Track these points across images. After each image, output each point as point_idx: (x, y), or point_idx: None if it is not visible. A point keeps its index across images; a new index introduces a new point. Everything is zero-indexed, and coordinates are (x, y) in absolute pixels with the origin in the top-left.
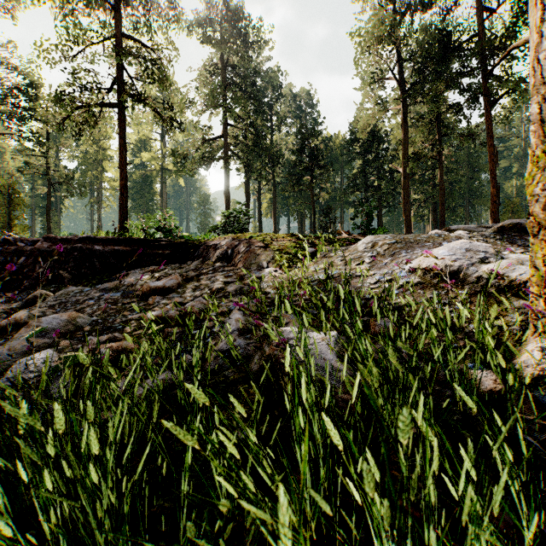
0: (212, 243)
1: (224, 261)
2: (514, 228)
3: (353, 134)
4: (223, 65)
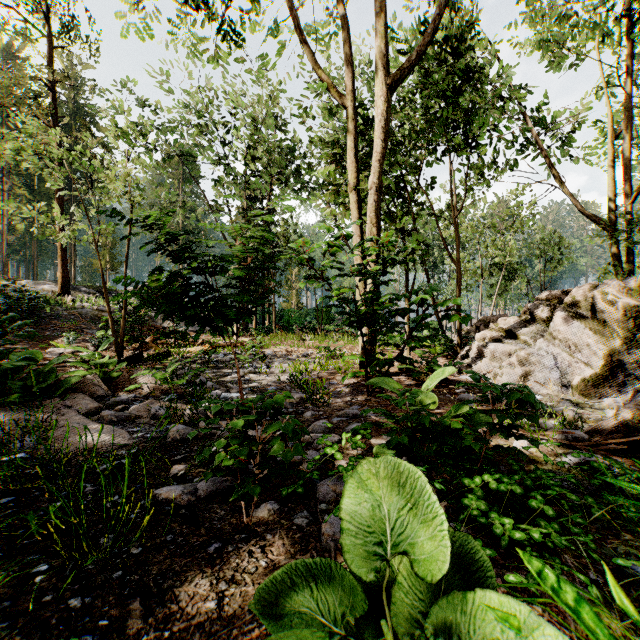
0: None
1: None
2: None
3: None
4: None
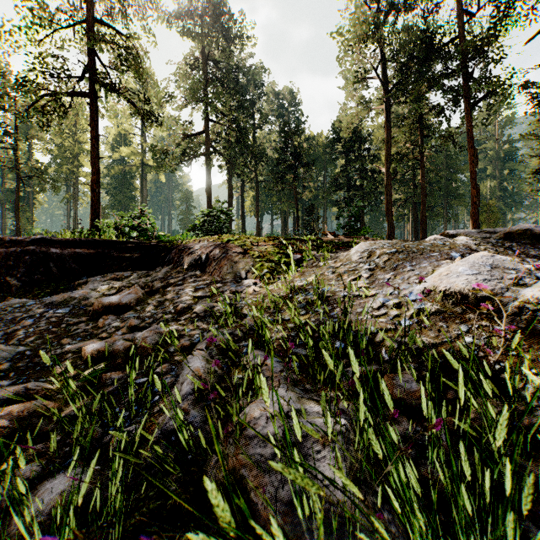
0: (185, 247)
1: (197, 268)
2: (524, 234)
3: (336, 133)
4: (204, 59)
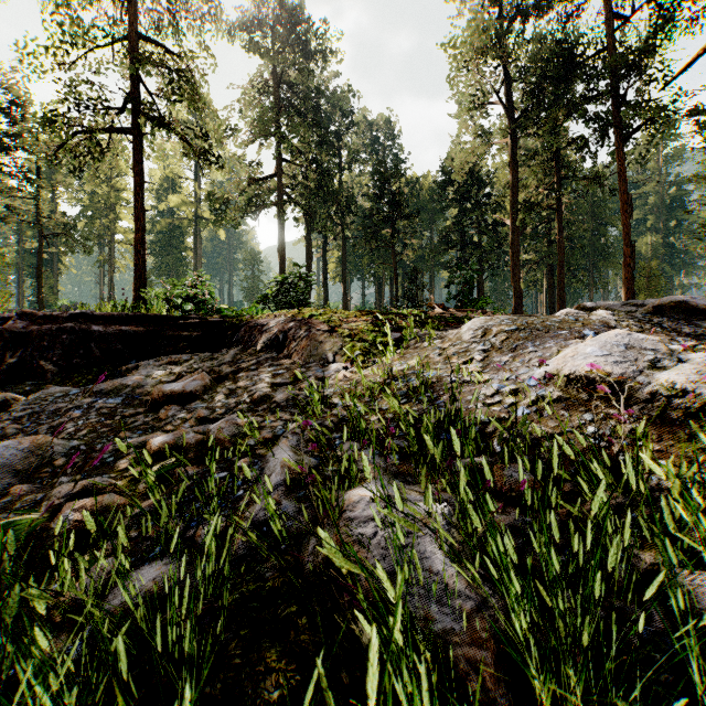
0: (258, 323)
1: (274, 350)
2: (677, 308)
3: (447, 175)
4: (276, 81)
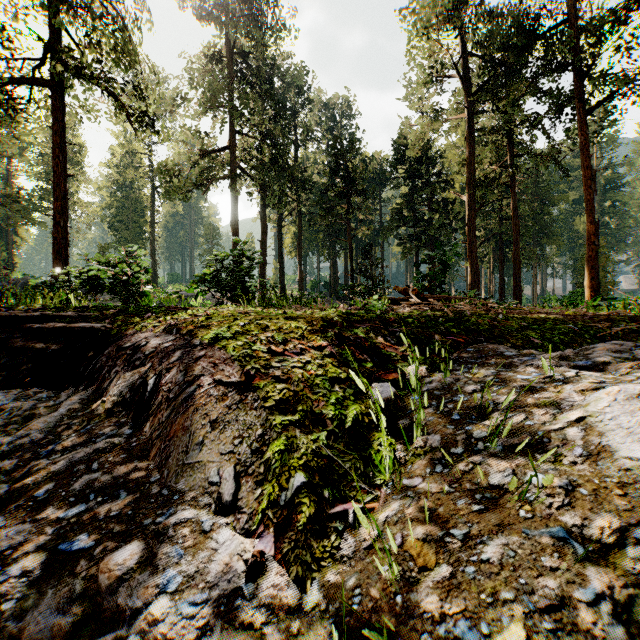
0: (132, 341)
1: (130, 415)
2: None
3: (400, 153)
4: (229, 51)
